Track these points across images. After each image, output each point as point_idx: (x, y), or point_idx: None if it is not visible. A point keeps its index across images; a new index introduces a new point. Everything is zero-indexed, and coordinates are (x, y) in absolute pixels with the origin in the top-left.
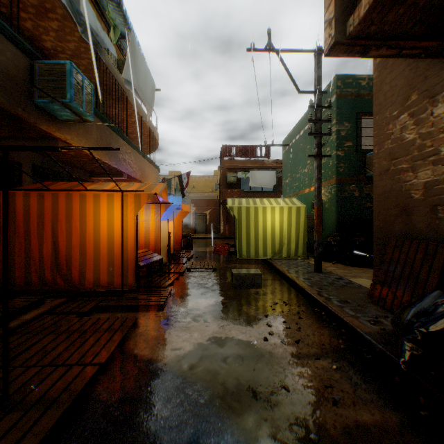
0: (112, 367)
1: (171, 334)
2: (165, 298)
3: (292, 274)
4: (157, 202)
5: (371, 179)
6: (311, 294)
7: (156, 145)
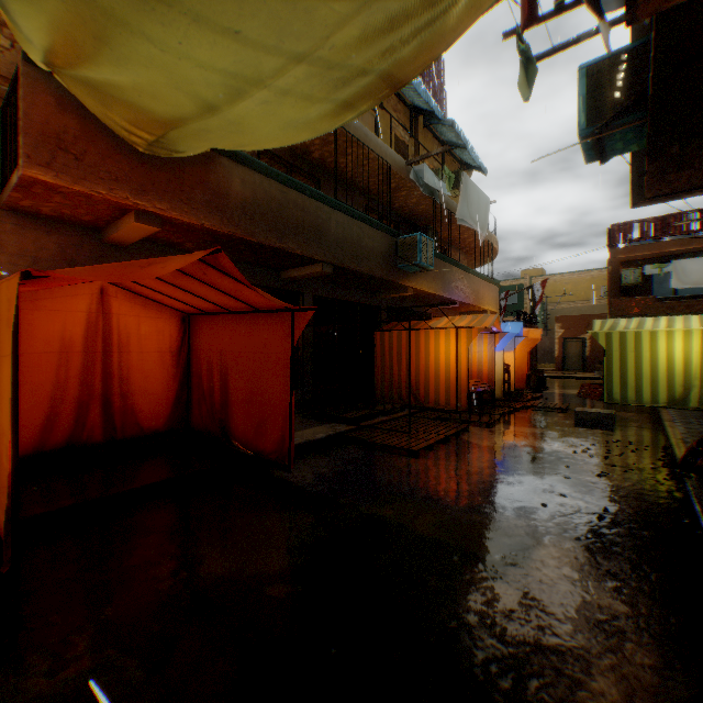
0: (452, 442)
1: (493, 438)
2: (493, 420)
3: (672, 423)
4: (491, 332)
5: None
6: (666, 437)
7: (494, 253)
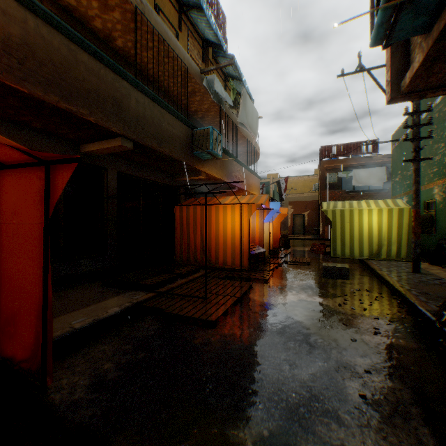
0: (243, 301)
1: (274, 295)
2: (269, 276)
3: (383, 272)
4: (261, 208)
5: None
6: (392, 286)
7: (257, 157)
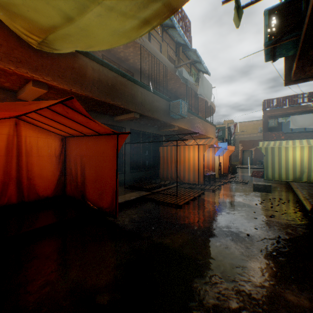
0: (197, 199)
1: (217, 197)
2: (215, 188)
3: (297, 189)
4: (213, 147)
5: None
6: (297, 196)
7: (213, 112)
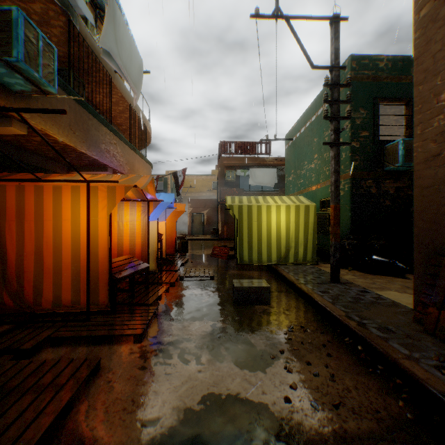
0: None
1: (146, 389)
2: (146, 323)
3: (305, 285)
4: (145, 200)
5: (390, 174)
6: (336, 316)
7: (148, 139)
